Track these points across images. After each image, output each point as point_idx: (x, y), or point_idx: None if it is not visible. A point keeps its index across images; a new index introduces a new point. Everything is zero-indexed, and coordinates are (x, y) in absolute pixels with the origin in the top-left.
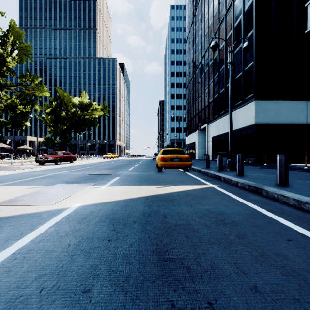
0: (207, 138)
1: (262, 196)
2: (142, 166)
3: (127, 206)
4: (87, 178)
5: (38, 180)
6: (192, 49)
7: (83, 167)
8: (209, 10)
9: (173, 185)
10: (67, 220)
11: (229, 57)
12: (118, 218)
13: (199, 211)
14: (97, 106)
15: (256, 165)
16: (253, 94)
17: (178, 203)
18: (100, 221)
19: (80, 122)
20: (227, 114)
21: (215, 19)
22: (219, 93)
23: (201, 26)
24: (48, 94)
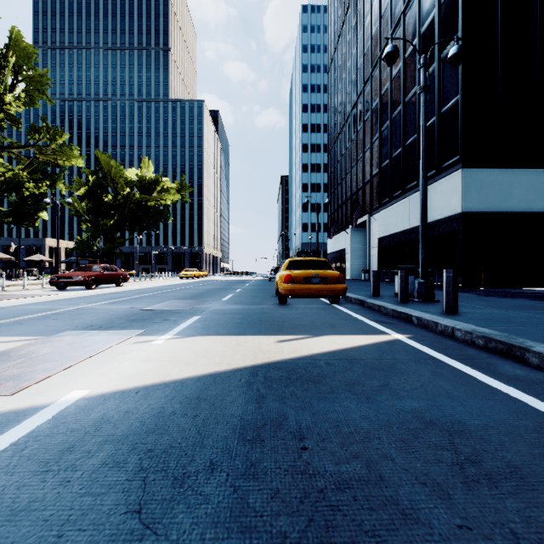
0: (368, 241)
1: (529, 368)
2: (249, 292)
3: (202, 398)
4: (134, 317)
5: (29, 324)
6: (339, 80)
7: (136, 295)
8: (373, 8)
9: (312, 336)
10: (12, 459)
11: (410, 90)
12: (168, 448)
13: (394, 421)
14: (169, 184)
15: (468, 291)
16: (459, 156)
17: (330, 388)
18: (109, 464)
19: (139, 213)
20: (407, 195)
21: (383, 22)
22: (391, 157)
23: (356, 38)
24: (81, 163)
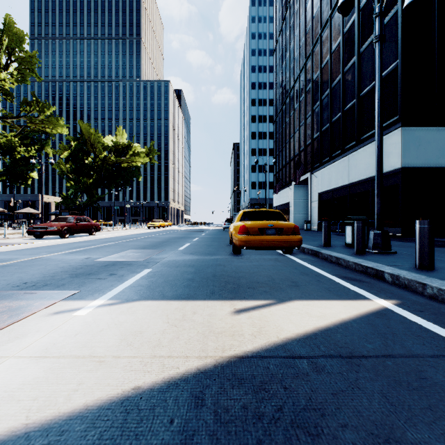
0: (310, 195)
1: None
2: (205, 241)
3: None
4: (81, 270)
5: None
6: (283, 59)
7: (101, 244)
8: None
9: (276, 301)
10: None
11: (349, 60)
12: None
13: None
14: (139, 149)
15: (411, 241)
16: (398, 116)
17: None
18: None
19: (114, 173)
20: (346, 154)
21: (323, 3)
22: (331, 122)
23: (299, 21)
24: (65, 131)
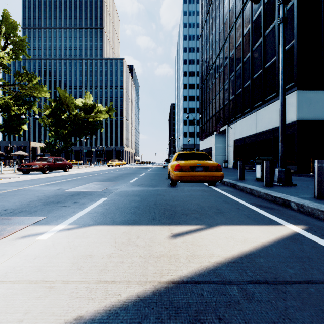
0: (227, 142)
1: None
2: (149, 176)
3: None
4: (52, 199)
5: None
6: (207, 41)
7: (71, 178)
8: None
9: (205, 227)
10: None
11: (257, 41)
12: None
13: None
14: (102, 108)
15: (304, 176)
16: (294, 82)
17: None
18: None
19: (83, 125)
20: (254, 111)
21: None
22: (243, 87)
23: (219, 13)
24: (47, 95)
